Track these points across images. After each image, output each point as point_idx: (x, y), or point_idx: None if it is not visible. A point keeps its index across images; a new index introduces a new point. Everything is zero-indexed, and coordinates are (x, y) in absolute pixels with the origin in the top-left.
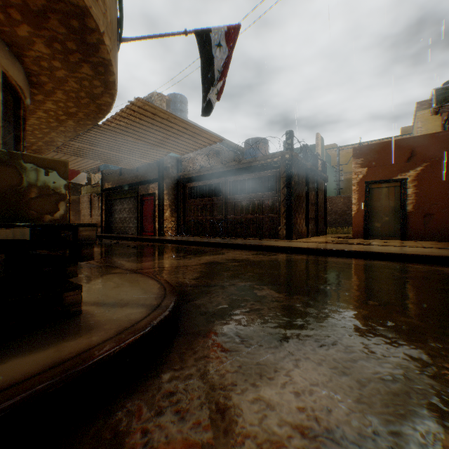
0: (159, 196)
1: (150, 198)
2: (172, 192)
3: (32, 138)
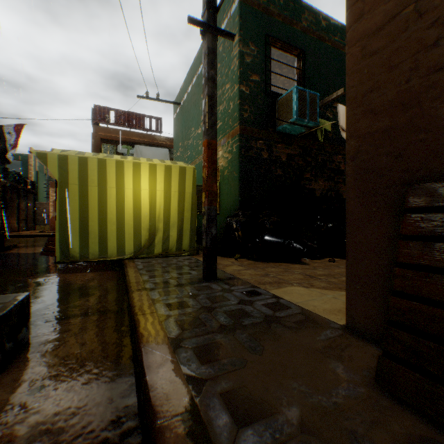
0: None
1: None
2: None
3: None
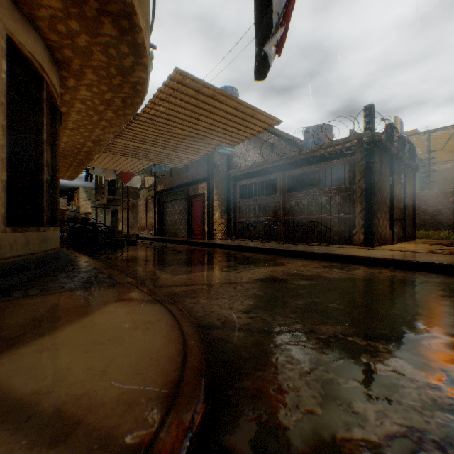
0: (208, 196)
1: (199, 199)
2: (222, 192)
3: (80, 138)
